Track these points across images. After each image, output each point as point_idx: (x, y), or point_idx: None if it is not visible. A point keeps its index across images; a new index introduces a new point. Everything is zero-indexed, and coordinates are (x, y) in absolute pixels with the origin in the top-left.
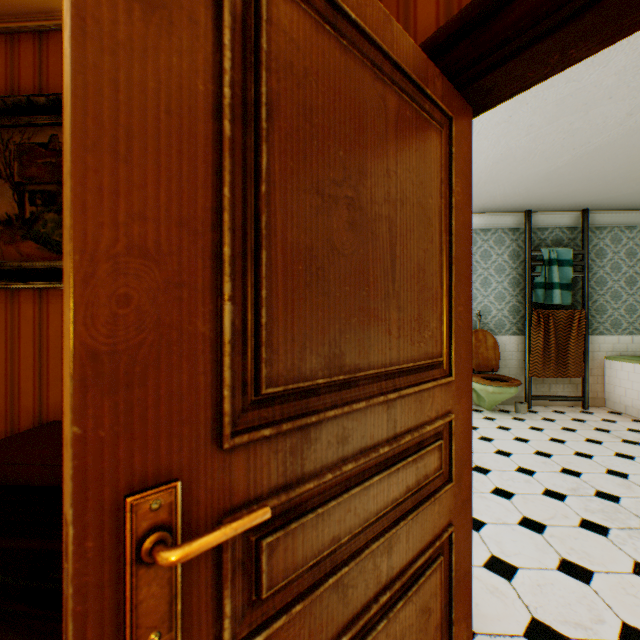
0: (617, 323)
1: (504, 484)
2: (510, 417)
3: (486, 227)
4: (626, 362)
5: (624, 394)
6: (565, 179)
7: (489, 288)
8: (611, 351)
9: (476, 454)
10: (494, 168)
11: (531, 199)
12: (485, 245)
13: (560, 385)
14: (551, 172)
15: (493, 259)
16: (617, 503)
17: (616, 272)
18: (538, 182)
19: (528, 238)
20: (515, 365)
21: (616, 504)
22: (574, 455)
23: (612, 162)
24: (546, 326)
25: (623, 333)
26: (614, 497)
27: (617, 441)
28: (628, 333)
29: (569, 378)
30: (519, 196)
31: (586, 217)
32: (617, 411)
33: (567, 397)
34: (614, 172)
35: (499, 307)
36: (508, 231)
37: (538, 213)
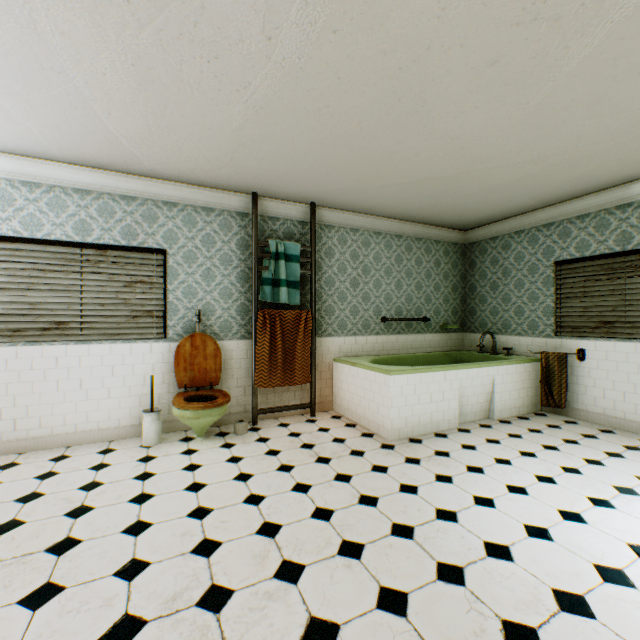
0: (344, 324)
1: (47, 632)
2: (221, 444)
3: (209, 206)
4: (346, 364)
5: (345, 396)
6: (264, 149)
7: (214, 282)
8: (339, 353)
9: (84, 545)
10: (149, 98)
11: (247, 175)
12: (209, 228)
13: (293, 392)
14: (239, 131)
15: (219, 247)
16: (218, 613)
17: (343, 273)
18: (235, 146)
19: (255, 225)
20: (245, 374)
21: (215, 618)
22: (243, 503)
23: (300, 133)
24: (274, 328)
25: (349, 334)
26: (226, 596)
27: (311, 461)
28: (353, 334)
29: (302, 384)
30: (229, 167)
31: (314, 211)
32: (340, 414)
33: (296, 406)
34: (311, 152)
35: (226, 306)
36: (237, 215)
37: (268, 199)
